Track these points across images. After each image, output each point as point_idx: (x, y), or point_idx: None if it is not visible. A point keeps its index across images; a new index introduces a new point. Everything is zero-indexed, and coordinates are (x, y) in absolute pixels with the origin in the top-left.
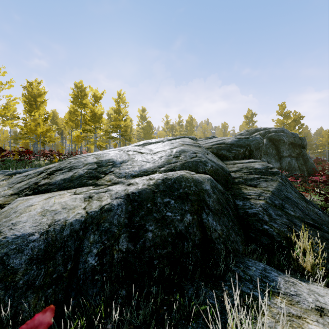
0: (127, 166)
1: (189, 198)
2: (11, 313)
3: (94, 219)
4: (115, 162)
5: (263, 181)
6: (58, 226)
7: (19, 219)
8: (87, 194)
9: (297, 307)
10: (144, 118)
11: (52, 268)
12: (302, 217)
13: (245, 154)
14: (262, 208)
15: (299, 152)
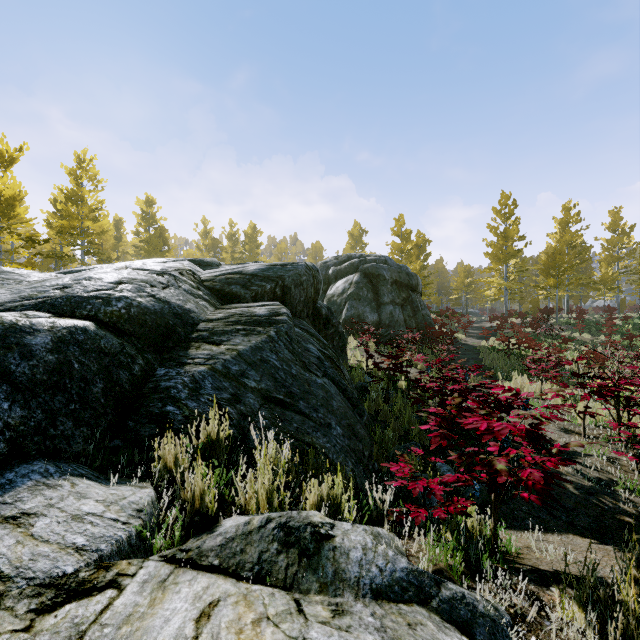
0: None
1: None
2: None
3: None
4: None
5: (242, 335)
6: None
7: None
8: None
9: None
10: (150, 219)
11: None
12: (268, 389)
13: (276, 293)
14: (193, 378)
15: (406, 296)
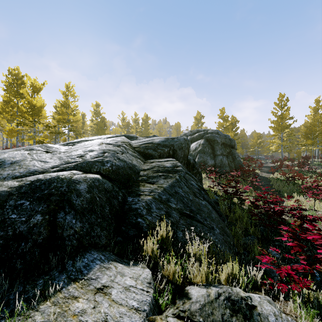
0: (16, 166)
1: (50, 199)
2: None
3: None
4: (5, 162)
5: (163, 178)
6: None
7: None
8: None
9: (84, 289)
10: (98, 113)
11: None
12: (181, 208)
13: (170, 153)
14: (146, 203)
15: (229, 151)
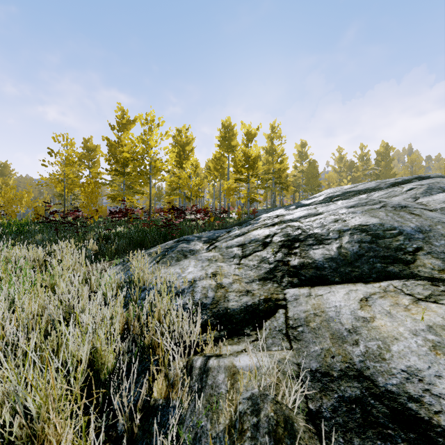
0: (442, 238)
1: None
2: None
3: None
4: (400, 228)
5: None
6: None
7: (404, 360)
8: None
9: None
10: (304, 156)
11: None
12: None
13: None
14: None
15: None
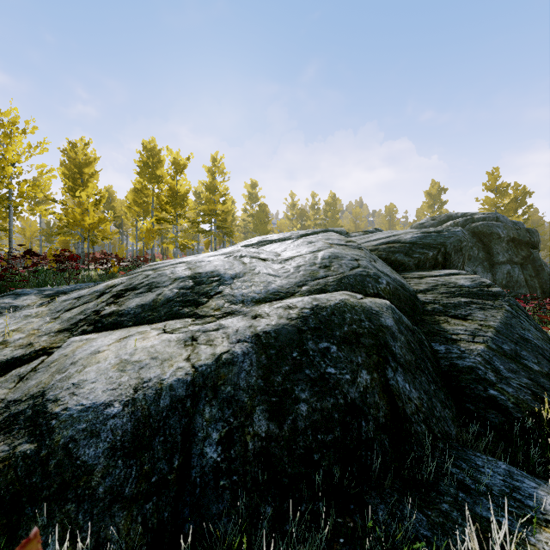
0: (243, 283)
1: (361, 342)
2: (91, 544)
3: (207, 378)
4: (222, 276)
5: (477, 309)
6: (150, 390)
7: (84, 376)
8: (187, 333)
9: None
10: (254, 198)
11: (149, 464)
12: None
13: (437, 260)
14: (483, 358)
15: (526, 255)
